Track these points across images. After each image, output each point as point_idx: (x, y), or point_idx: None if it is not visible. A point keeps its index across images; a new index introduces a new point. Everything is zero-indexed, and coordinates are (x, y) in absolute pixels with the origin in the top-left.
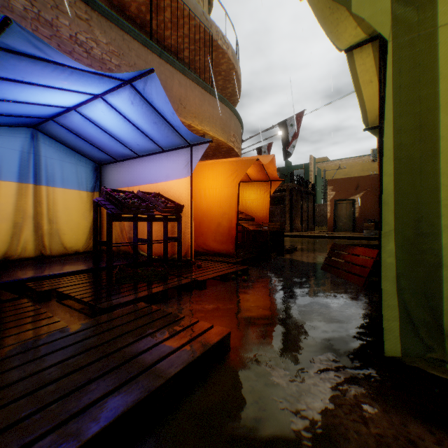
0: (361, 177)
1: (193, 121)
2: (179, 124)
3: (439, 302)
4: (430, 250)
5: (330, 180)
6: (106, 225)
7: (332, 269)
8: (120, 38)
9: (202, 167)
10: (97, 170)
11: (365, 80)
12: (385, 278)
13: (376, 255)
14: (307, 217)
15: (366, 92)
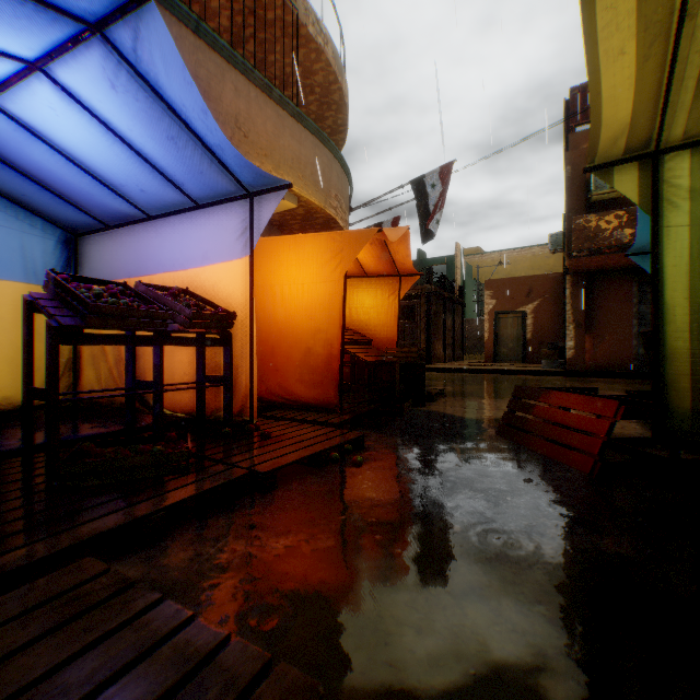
0: (536, 277)
1: (262, 163)
2: (220, 139)
3: None
4: None
5: (488, 281)
6: (87, 353)
7: (520, 435)
8: None
9: (277, 244)
10: (70, 245)
11: (611, 49)
12: None
13: (613, 412)
14: (453, 339)
15: (608, 79)
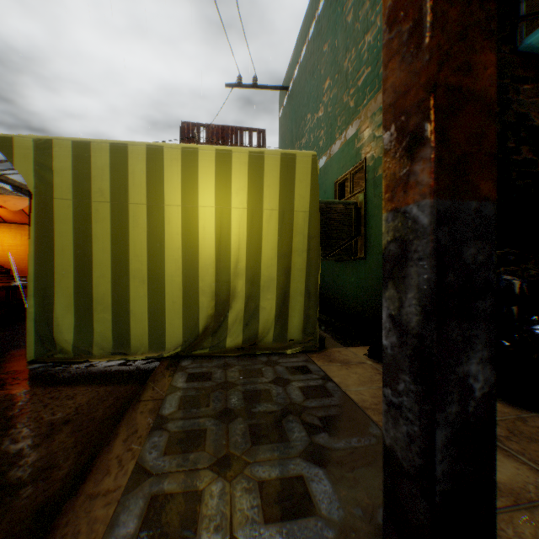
0: None
1: None
2: None
3: (54, 327)
4: (51, 304)
5: None
6: None
7: None
8: None
9: None
10: None
11: None
12: (30, 320)
13: None
14: None
15: None
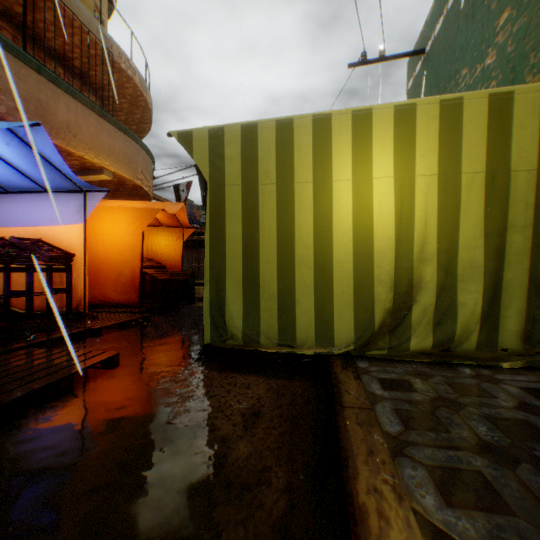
0: None
1: (88, 153)
2: (71, 173)
3: (225, 313)
4: (222, 289)
5: None
6: None
7: None
8: None
9: (100, 210)
10: None
11: None
12: (205, 304)
13: None
14: None
15: None
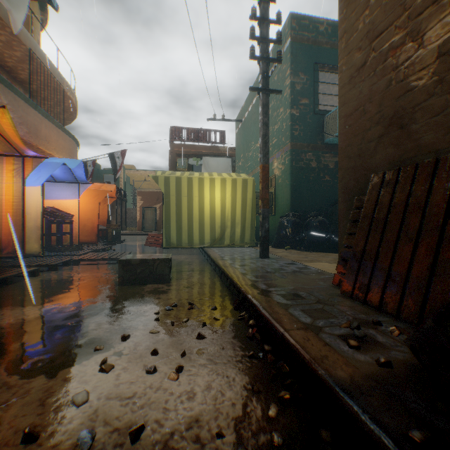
0: (161, 192)
1: (54, 152)
2: (83, 177)
3: (170, 237)
4: (169, 229)
5: (139, 191)
6: None
7: (149, 244)
8: (15, 98)
9: None
10: None
11: None
12: (163, 234)
13: None
14: (121, 219)
15: None
